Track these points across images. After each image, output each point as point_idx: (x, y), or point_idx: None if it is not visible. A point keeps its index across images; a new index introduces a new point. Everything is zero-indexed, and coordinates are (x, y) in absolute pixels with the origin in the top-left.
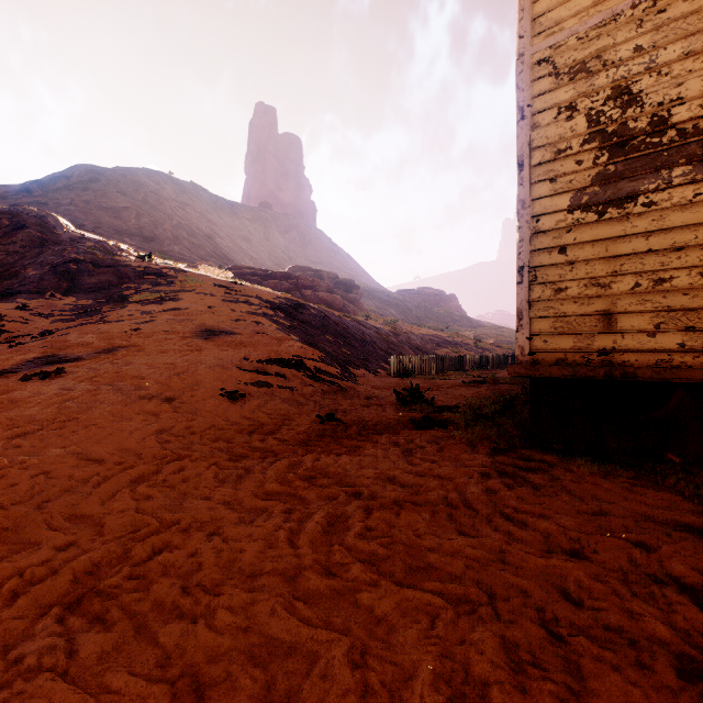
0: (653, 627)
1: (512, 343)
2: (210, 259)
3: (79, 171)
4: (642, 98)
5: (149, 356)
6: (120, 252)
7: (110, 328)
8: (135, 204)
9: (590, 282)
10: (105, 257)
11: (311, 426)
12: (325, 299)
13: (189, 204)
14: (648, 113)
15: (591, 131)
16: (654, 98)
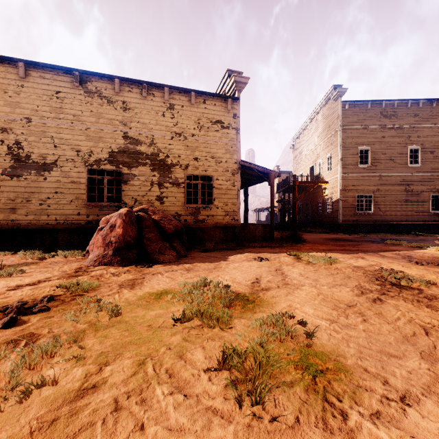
0: None
1: None
2: None
3: None
4: (24, 148)
5: None
6: None
7: None
8: None
9: (9, 199)
10: None
11: None
12: None
13: None
14: (26, 153)
15: (9, 151)
16: (27, 149)
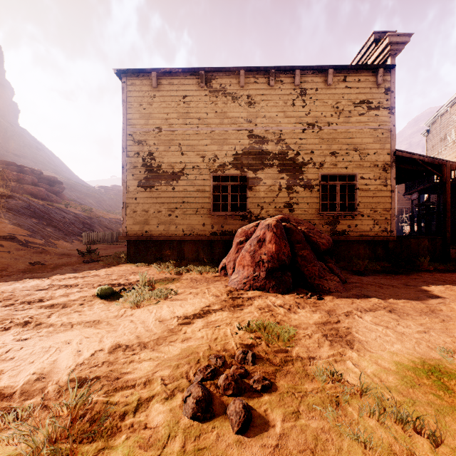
0: (115, 282)
1: None
2: None
3: None
4: (155, 158)
5: None
6: None
7: None
8: None
9: (143, 210)
10: None
11: (26, 267)
12: (30, 190)
13: None
14: (157, 163)
15: (143, 163)
16: (158, 159)
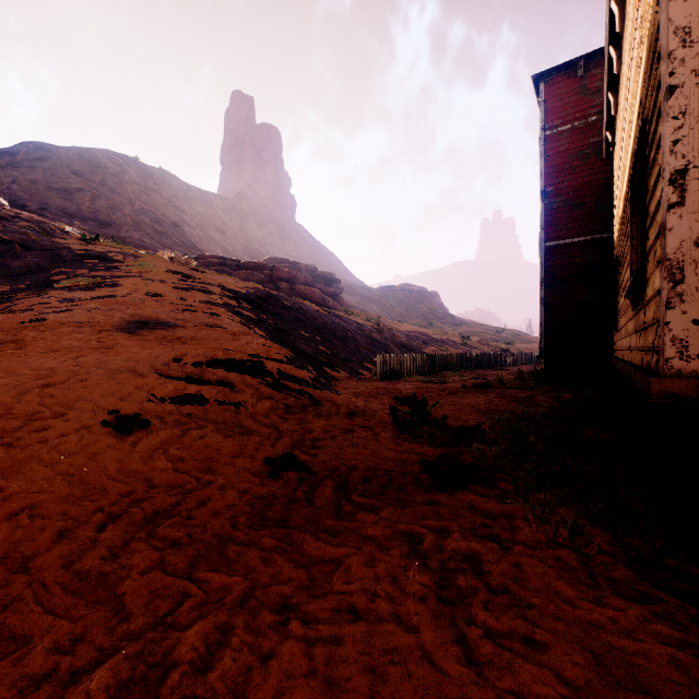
0: None
1: (497, 341)
2: (175, 248)
3: (27, 148)
4: None
5: (24, 356)
6: (62, 234)
7: (5, 319)
8: (91, 186)
9: None
10: (41, 238)
11: (249, 487)
12: (303, 292)
13: (155, 190)
14: None
15: None
16: None
